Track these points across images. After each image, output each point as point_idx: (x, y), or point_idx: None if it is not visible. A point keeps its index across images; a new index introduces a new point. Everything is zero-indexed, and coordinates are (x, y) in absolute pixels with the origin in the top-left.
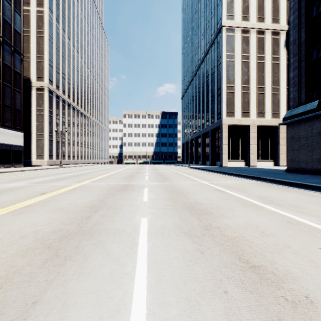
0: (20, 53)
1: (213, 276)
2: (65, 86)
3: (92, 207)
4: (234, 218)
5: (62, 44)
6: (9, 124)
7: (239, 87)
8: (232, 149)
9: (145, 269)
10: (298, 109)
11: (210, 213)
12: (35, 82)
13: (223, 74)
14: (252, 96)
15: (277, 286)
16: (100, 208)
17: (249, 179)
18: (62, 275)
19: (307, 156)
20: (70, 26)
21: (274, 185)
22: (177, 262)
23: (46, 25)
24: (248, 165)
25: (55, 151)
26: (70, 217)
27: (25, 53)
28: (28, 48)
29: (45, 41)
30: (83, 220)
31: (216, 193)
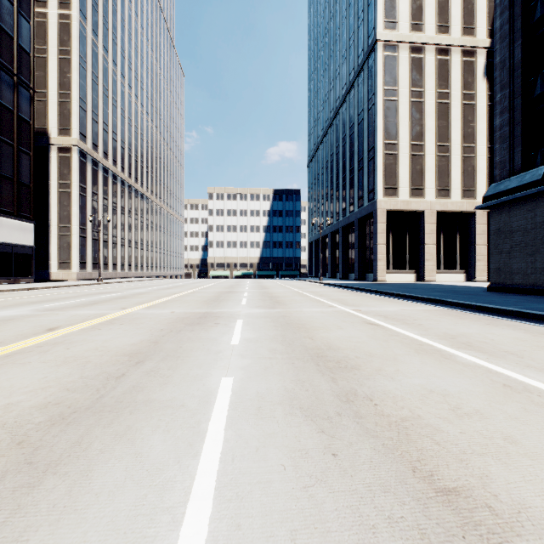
0: (28, 87)
1: (357, 515)
2: (109, 145)
3: (133, 355)
4: (400, 378)
5: (104, 73)
6: (9, 209)
7: (407, 145)
8: (394, 252)
9: (210, 498)
10: (510, 181)
11: (355, 368)
12: (57, 136)
13: (379, 124)
14: (427, 160)
15: (503, 543)
16: (148, 358)
17: (424, 304)
18: (24, 513)
19: (526, 264)
20: (118, 42)
21: (469, 314)
22: (282, 478)
23: (75, 39)
24: (421, 280)
25: (91, 255)
26: (86, 375)
27: (39, 88)
28: (45, 80)
29: (74, 67)
30: (109, 382)
31: (366, 328)
